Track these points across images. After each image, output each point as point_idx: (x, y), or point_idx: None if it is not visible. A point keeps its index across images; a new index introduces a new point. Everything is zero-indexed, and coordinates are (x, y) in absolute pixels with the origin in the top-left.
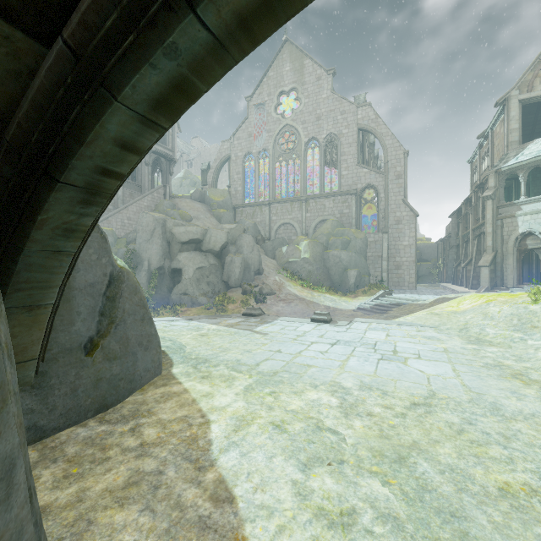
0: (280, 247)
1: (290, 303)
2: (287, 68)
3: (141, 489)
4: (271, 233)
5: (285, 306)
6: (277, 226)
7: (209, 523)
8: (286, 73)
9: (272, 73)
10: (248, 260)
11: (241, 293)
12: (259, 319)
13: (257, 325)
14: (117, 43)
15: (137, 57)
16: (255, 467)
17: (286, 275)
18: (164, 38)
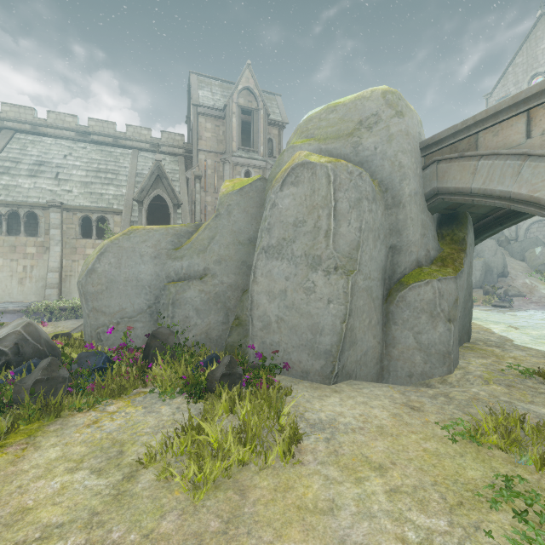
0: (531, 247)
1: (544, 306)
2: (543, 45)
3: (474, 332)
4: (519, 233)
5: (537, 308)
6: (528, 224)
7: (500, 337)
8: (540, 51)
9: (520, 58)
10: (490, 264)
11: (482, 294)
12: (508, 309)
13: (506, 312)
14: (481, 231)
15: (485, 233)
16: (514, 336)
17: (541, 278)
18: (493, 230)
